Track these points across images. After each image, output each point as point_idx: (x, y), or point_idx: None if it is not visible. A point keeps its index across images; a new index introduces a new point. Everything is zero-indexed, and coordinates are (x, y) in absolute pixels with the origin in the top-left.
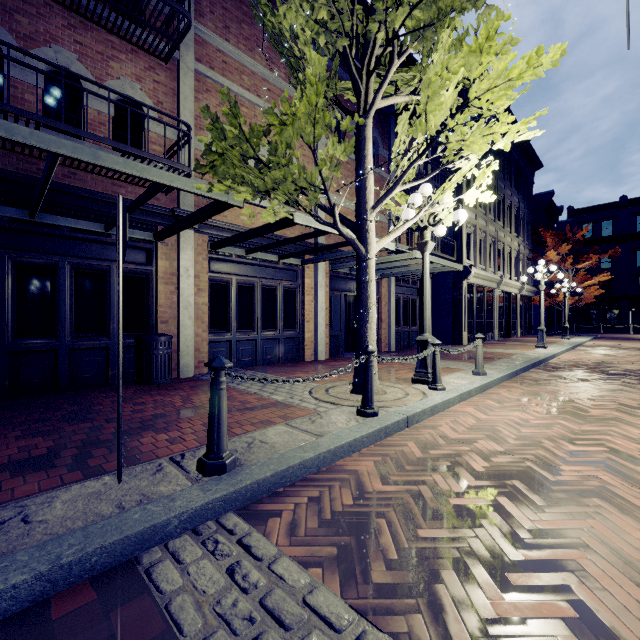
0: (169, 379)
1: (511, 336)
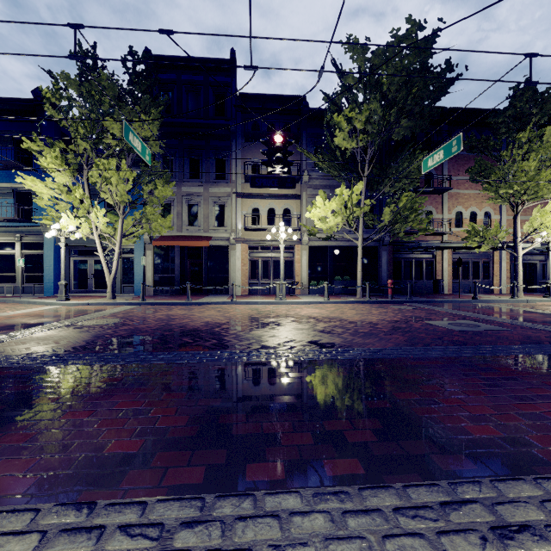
0: (443, 292)
1: None
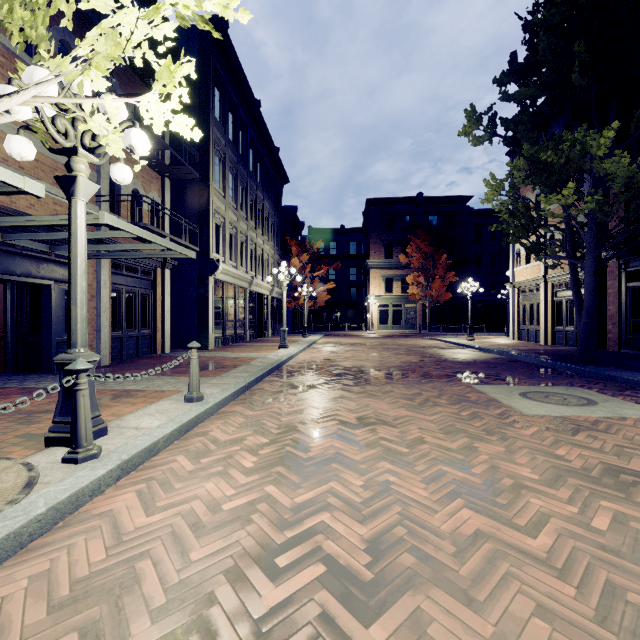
0: None
1: (263, 336)
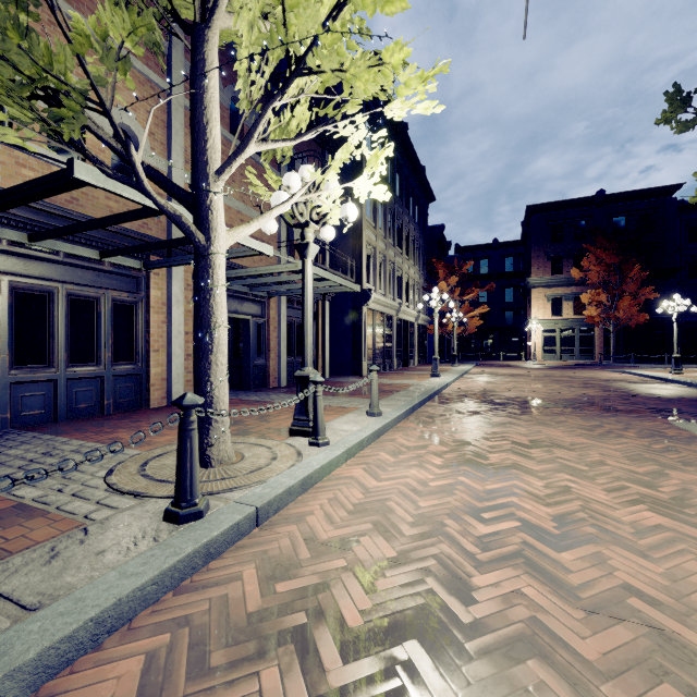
0: None
1: (409, 365)
